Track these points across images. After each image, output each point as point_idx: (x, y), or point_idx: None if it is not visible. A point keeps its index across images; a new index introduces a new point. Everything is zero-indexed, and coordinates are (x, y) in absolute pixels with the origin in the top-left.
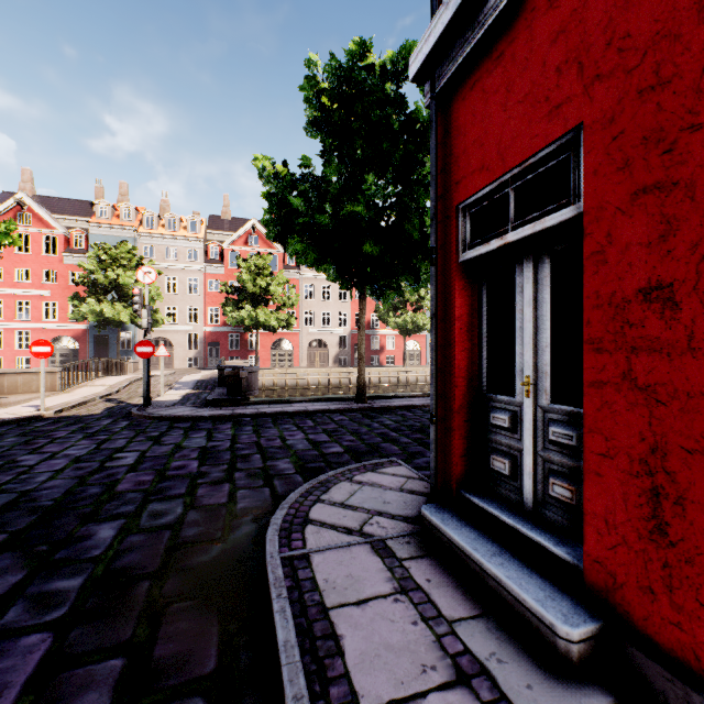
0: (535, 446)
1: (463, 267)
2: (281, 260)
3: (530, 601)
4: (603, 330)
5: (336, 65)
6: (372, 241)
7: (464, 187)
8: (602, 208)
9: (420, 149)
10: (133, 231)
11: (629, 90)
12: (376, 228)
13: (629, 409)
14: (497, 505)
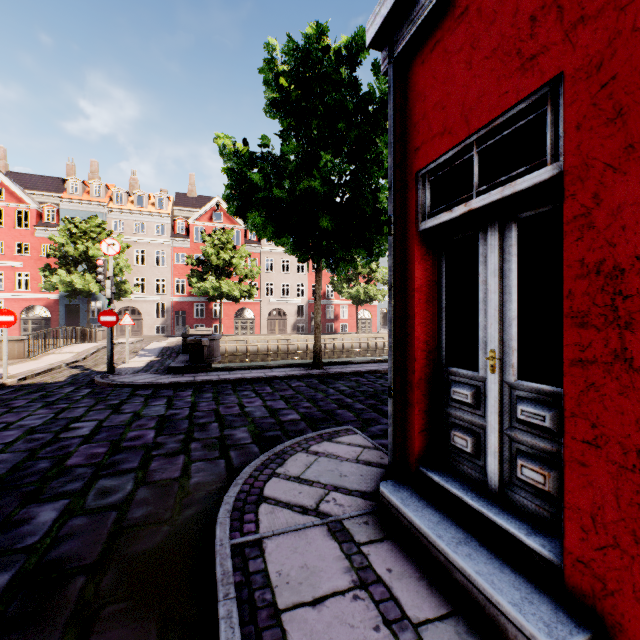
0: (500, 424)
1: (422, 237)
2: (243, 235)
3: (506, 605)
4: (588, 303)
5: (293, 46)
6: (328, 215)
7: (424, 153)
8: (587, 166)
9: (373, 129)
10: (103, 207)
11: (623, 29)
12: (332, 203)
13: (623, 393)
14: (459, 484)
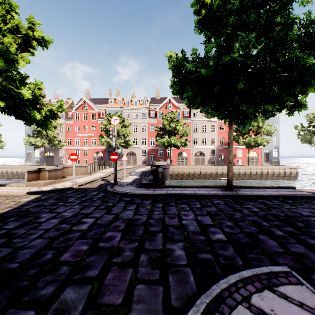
0: None
1: None
2: (181, 114)
3: None
4: None
5: None
6: (243, 79)
7: None
8: None
9: (280, 10)
10: (121, 108)
11: None
12: (246, 71)
13: None
14: None
